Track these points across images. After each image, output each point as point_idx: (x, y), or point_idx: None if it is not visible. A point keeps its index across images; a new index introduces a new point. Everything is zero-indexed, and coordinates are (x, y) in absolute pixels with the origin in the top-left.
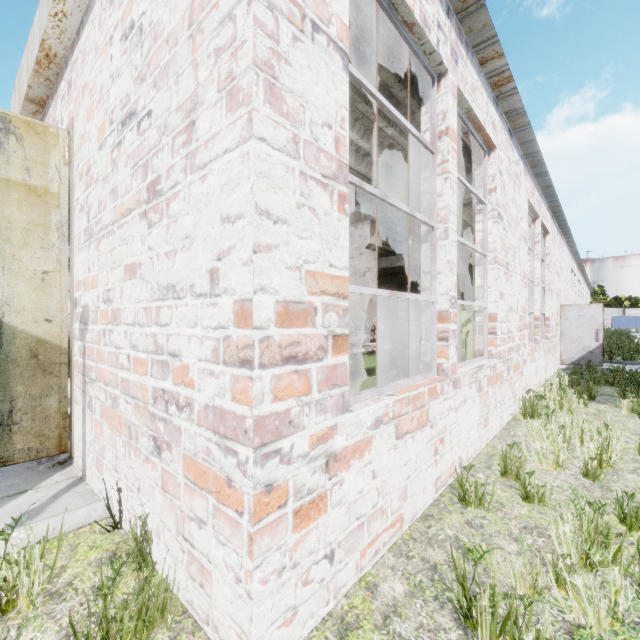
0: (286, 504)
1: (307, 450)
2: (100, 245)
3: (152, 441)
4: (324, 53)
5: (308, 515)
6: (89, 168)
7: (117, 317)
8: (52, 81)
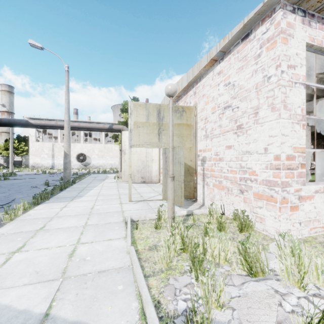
0: (288, 203)
1: (293, 192)
2: (212, 140)
3: (239, 190)
4: (298, 88)
5: (293, 209)
6: (206, 118)
7: (222, 159)
8: (185, 91)
